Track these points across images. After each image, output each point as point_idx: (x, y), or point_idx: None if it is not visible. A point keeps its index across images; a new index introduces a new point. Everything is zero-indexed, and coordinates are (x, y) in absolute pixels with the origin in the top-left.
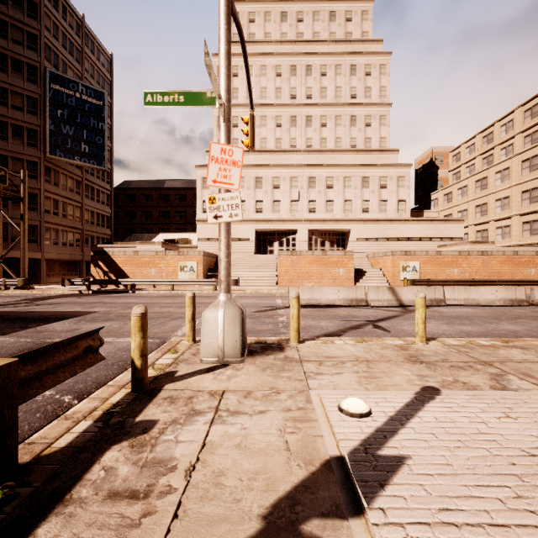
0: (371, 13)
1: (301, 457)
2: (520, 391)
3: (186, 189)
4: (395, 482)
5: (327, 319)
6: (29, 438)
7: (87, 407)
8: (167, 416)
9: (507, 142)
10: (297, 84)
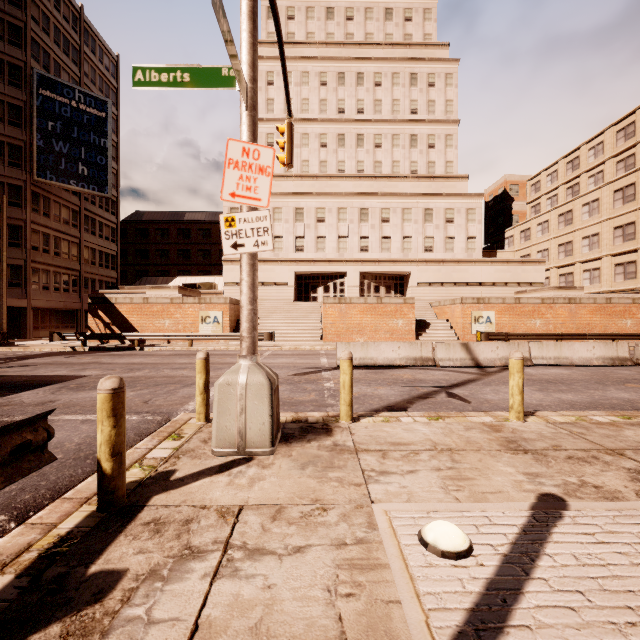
0: (434, 12)
1: None
2: None
3: (210, 223)
4: None
5: (386, 384)
6: None
7: (16, 543)
8: (143, 561)
9: (596, 169)
10: (345, 95)
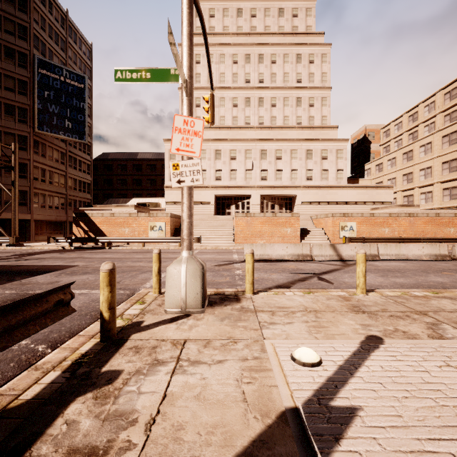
0: (314, 10)
1: (257, 409)
2: (456, 339)
3: (156, 160)
4: (349, 436)
5: (277, 272)
6: (1, 387)
7: (57, 357)
8: (132, 366)
9: (429, 120)
10: (251, 70)
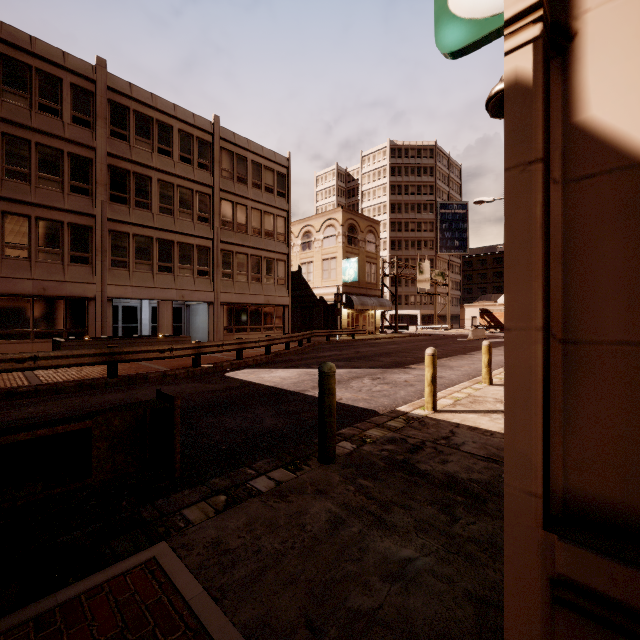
0: None
1: None
2: None
3: None
4: None
5: None
6: None
7: None
8: None
9: None
10: None
